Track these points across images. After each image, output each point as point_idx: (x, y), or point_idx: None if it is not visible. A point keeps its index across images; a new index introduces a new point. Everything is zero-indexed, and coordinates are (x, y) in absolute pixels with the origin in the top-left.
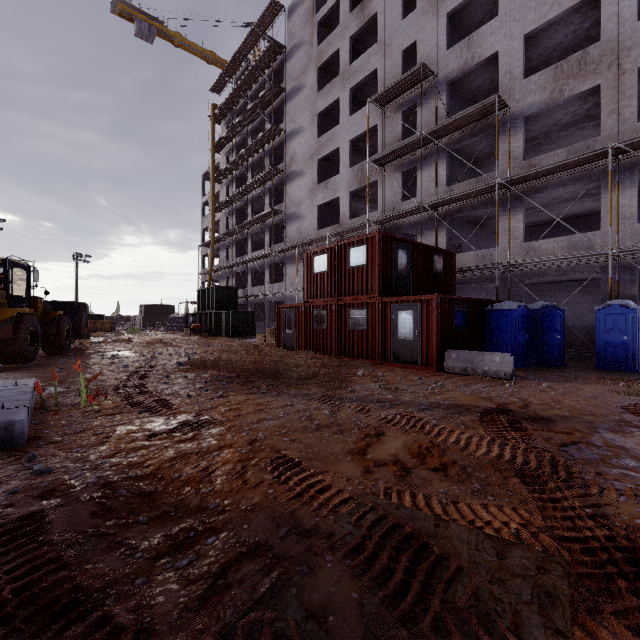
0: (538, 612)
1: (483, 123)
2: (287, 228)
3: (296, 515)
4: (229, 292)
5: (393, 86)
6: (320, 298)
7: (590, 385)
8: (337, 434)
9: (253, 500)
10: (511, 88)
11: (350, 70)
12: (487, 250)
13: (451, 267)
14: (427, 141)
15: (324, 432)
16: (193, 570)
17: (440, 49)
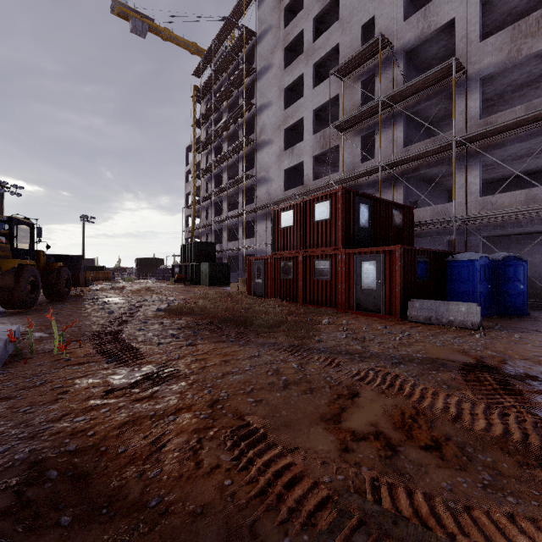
0: None
1: (439, 86)
2: (257, 190)
3: (258, 530)
4: (208, 247)
5: (353, 58)
6: (287, 250)
7: None
8: (306, 393)
9: (204, 496)
10: (467, 51)
11: (313, 48)
12: (443, 205)
13: (409, 221)
14: (385, 106)
15: (292, 391)
16: None
17: (397, 21)
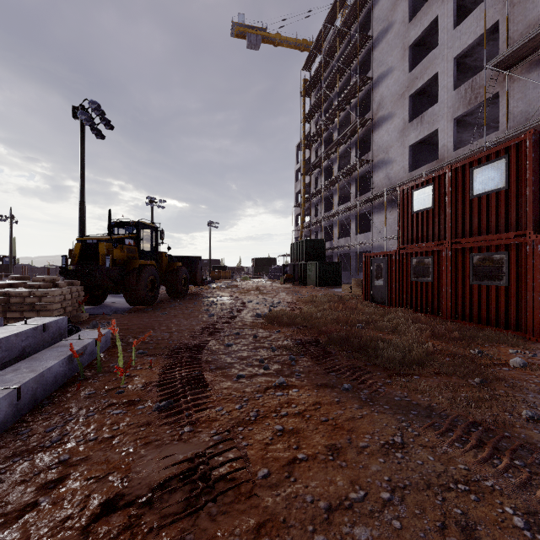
0: None
1: None
2: (374, 177)
3: None
4: (317, 244)
5: None
6: (422, 242)
7: None
8: None
9: None
10: None
11: None
12: None
13: None
14: None
15: None
16: None
17: None
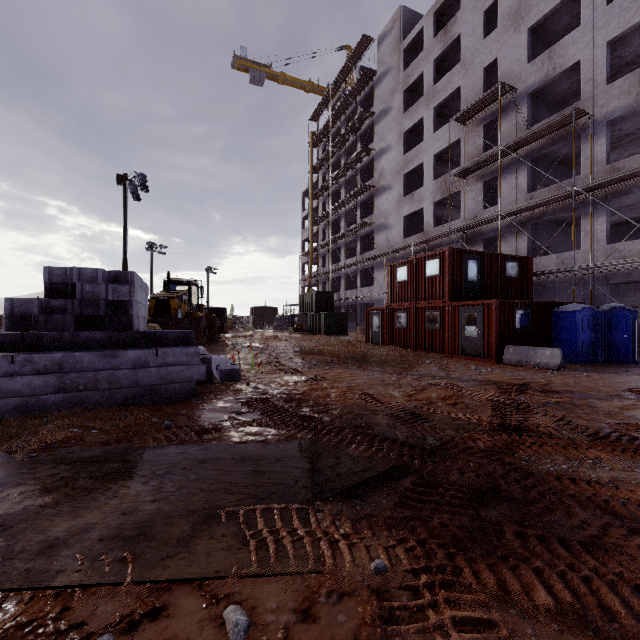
0: (454, 429)
1: (564, 131)
2: (376, 237)
3: (368, 407)
4: (326, 296)
5: (473, 105)
6: (401, 302)
7: (632, 376)
8: (397, 388)
9: (349, 403)
10: (593, 95)
11: (434, 90)
12: (569, 253)
13: (527, 271)
14: (507, 152)
15: (390, 386)
16: (327, 416)
17: (521, 63)
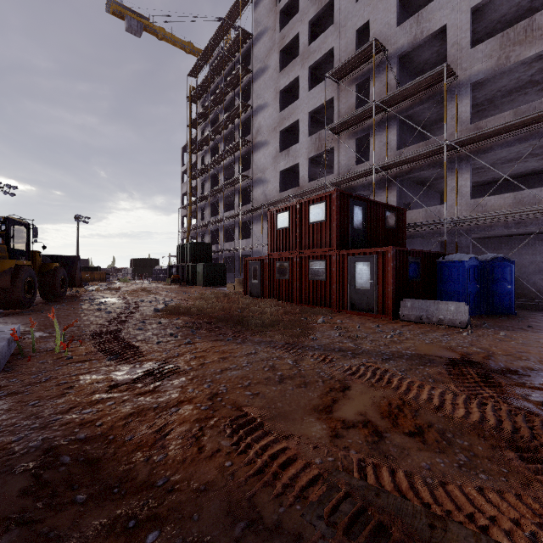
0: None
1: (431, 91)
2: (254, 191)
3: (256, 502)
4: (204, 247)
5: (348, 61)
6: (282, 251)
7: None
8: (301, 387)
9: (207, 476)
10: (458, 58)
11: (309, 50)
12: (435, 207)
13: (402, 223)
14: (379, 110)
15: (287, 385)
16: None
17: (391, 26)
